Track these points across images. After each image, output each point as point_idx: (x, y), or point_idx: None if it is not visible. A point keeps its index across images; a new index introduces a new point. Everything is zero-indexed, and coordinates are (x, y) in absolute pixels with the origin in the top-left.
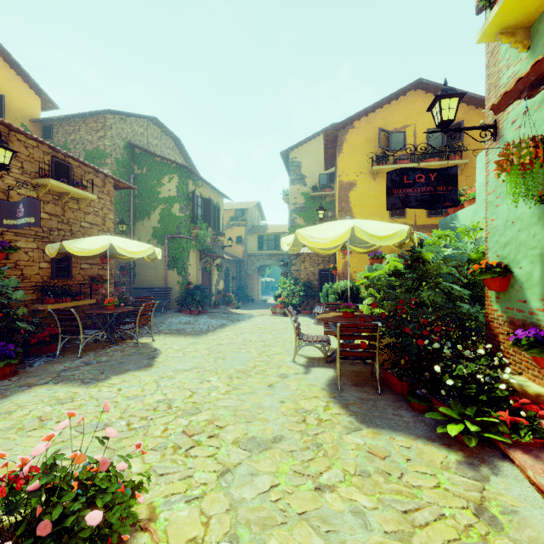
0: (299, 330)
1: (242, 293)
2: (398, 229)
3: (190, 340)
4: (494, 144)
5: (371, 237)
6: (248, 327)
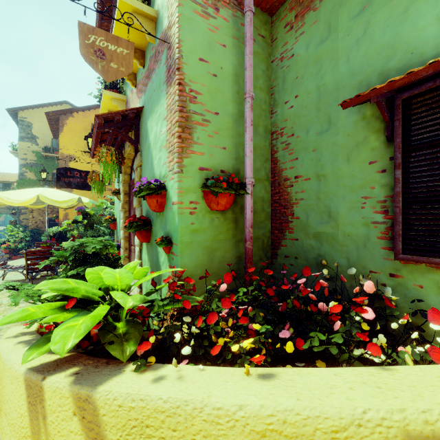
0: (4, 262)
1: None
2: (72, 198)
3: None
4: None
5: (52, 201)
6: None
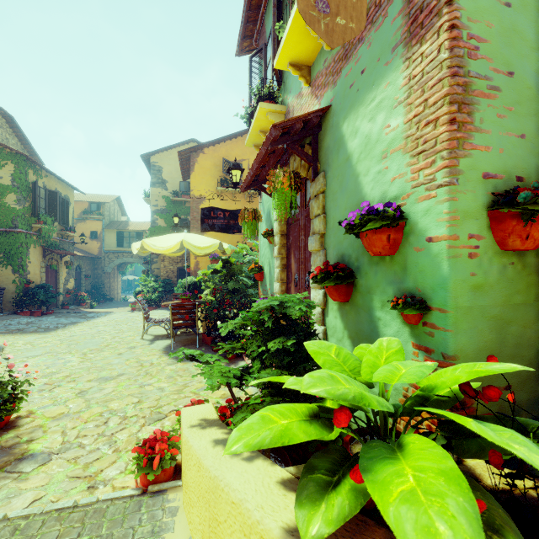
0: (148, 315)
1: (98, 292)
2: (213, 243)
3: (38, 336)
4: (260, 199)
5: (195, 247)
6: (104, 322)
